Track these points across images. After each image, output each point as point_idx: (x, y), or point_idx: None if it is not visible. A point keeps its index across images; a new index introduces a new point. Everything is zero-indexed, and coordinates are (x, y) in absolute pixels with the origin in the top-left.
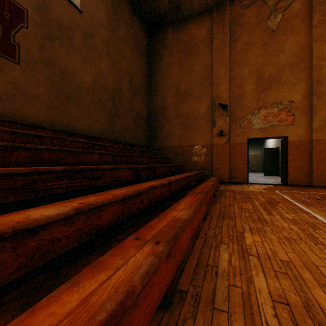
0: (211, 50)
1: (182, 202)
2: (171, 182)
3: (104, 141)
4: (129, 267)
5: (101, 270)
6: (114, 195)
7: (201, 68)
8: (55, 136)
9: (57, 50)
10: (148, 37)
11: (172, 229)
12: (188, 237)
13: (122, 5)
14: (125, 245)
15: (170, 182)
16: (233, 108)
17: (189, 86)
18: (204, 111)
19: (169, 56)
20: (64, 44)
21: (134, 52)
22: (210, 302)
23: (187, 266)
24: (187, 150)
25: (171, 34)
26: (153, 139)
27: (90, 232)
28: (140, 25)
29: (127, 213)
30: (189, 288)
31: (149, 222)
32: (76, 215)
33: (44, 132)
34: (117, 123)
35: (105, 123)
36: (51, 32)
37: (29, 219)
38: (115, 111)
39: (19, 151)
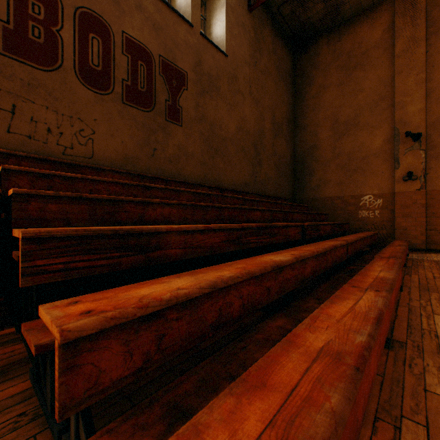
0: (391, 56)
1: (374, 265)
2: (348, 243)
3: (249, 196)
4: (366, 300)
5: (344, 299)
6: (309, 251)
7: (374, 84)
8: (219, 194)
9: (208, 104)
10: (293, 57)
11: (384, 284)
12: (393, 299)
13: (264, 30)
14: (347, 289)
15: (348, 243)
16: (431, 137)
17: (353, 113)
18: (379, 146)
19: (323, 76)
20: (213, 96)
21: (277, 82)
22: (435, 353)
23: (396, 326)
24: (350, 202)
25: (325, 47)
26: (299, 189)
27: (300, 280)
28: (283, 46)
29: (318, 270)
30: (407, 340)
31: (353, 278)
32: (294, 263)
33: (202, 190)
34: (259, 172)
35: (248, 174)
36: (203, 87)
37: (277, 261)
38: (257, 158)
39: (211, 210)
